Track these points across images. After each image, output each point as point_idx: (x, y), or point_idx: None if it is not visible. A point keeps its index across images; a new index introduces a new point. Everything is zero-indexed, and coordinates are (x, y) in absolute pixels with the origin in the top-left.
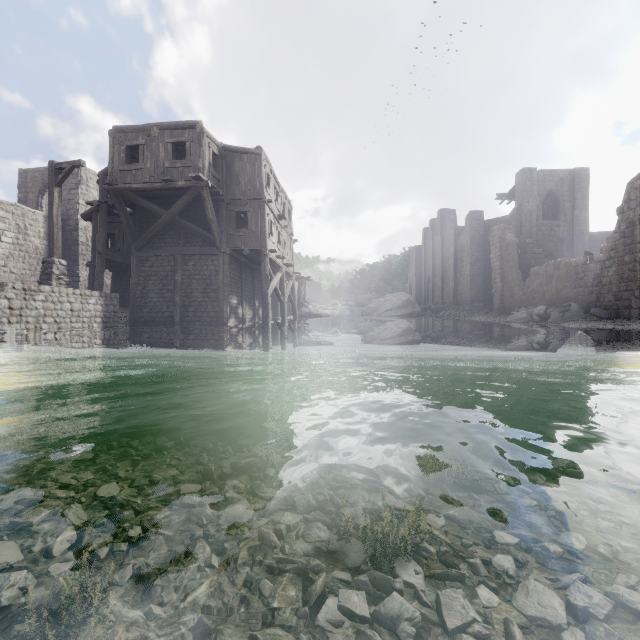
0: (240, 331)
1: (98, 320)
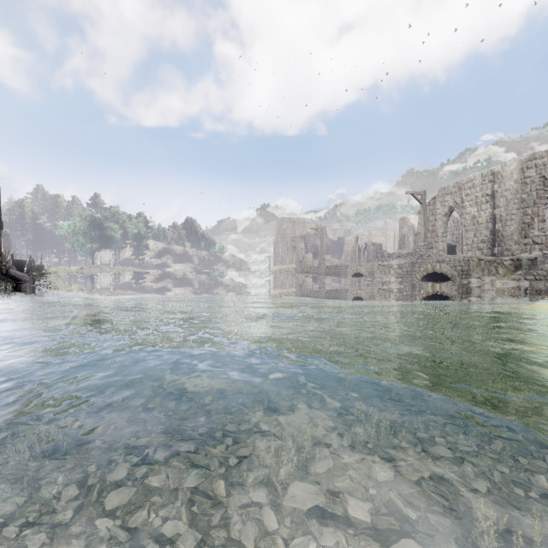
0: None
1: None
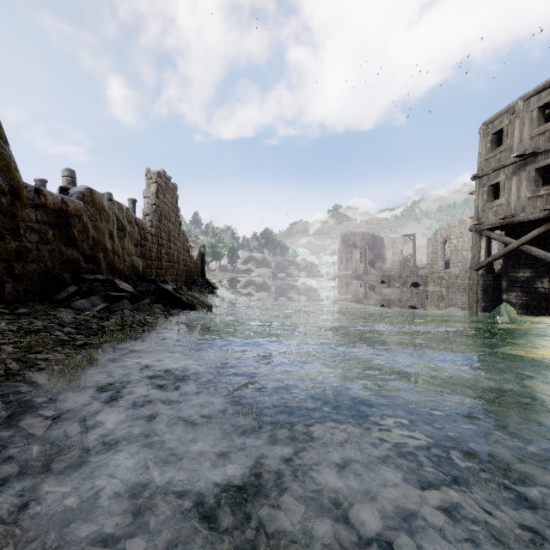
0: (540, 309)
1: (481, 288)
